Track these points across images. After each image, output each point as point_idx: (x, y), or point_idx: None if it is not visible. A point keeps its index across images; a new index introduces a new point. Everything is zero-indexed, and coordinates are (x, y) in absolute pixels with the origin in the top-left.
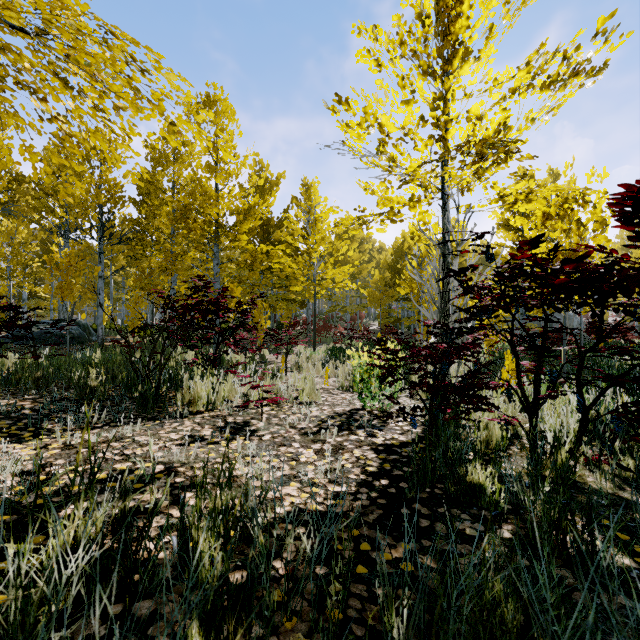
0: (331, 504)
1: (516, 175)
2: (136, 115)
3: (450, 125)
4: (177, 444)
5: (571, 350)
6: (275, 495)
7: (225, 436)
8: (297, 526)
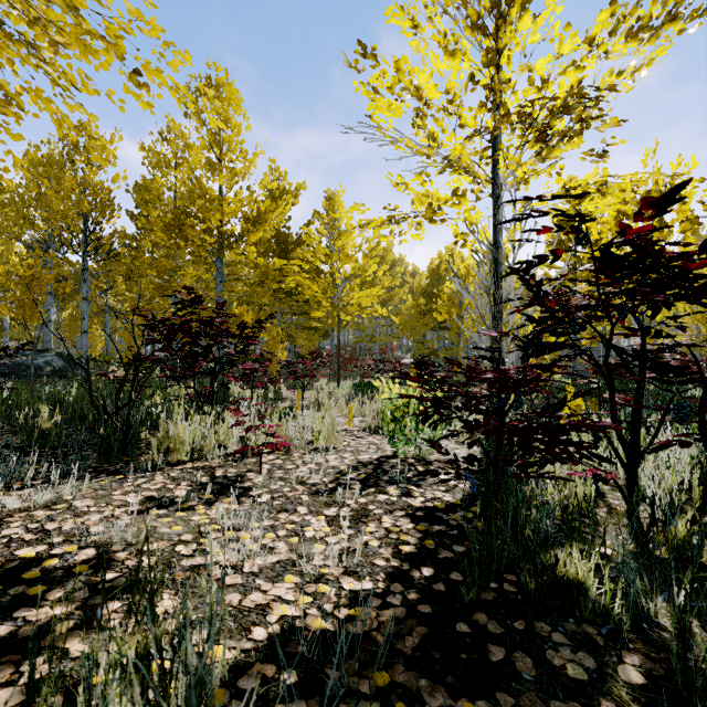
0: (345, 616)
1: (592, 154)
2: (89, 62)
3: (507, 89)
4: (132, 511)
5: (632, 385)
6: (257, 601)
7: (205, 498)
8: (284, 668)
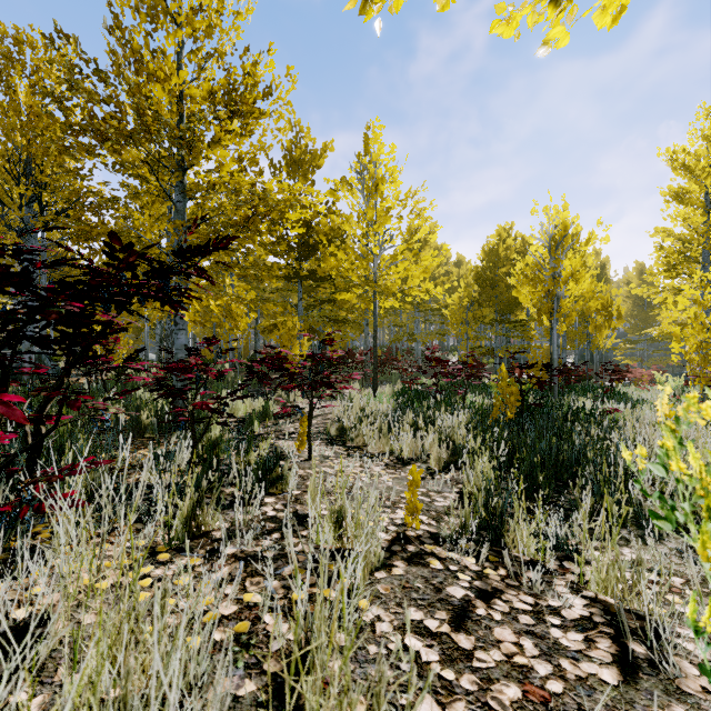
0: None
1: None
2: None
3: None
4: None
5: None
6: None
7: None
8: None
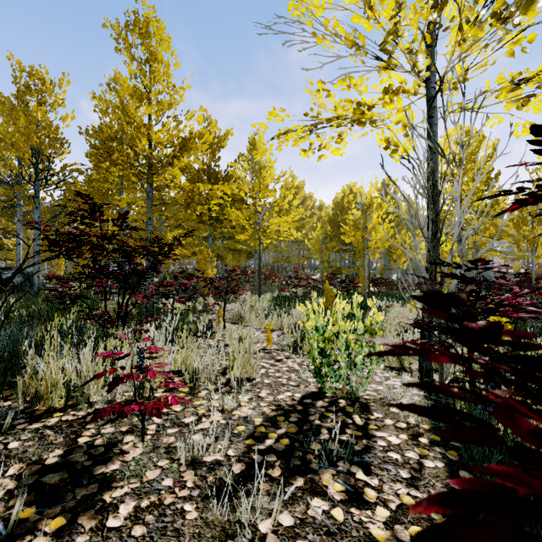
0: None
1: None
2: None
3: None
4: None
5: None
6: None
7: (9, 525)
8: None
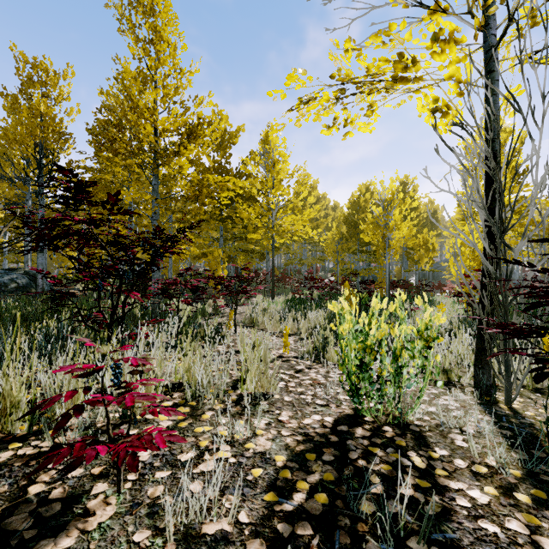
0: None
1: None
2: None
3: None
4: None
5: None
6: None
7: None
8: None
